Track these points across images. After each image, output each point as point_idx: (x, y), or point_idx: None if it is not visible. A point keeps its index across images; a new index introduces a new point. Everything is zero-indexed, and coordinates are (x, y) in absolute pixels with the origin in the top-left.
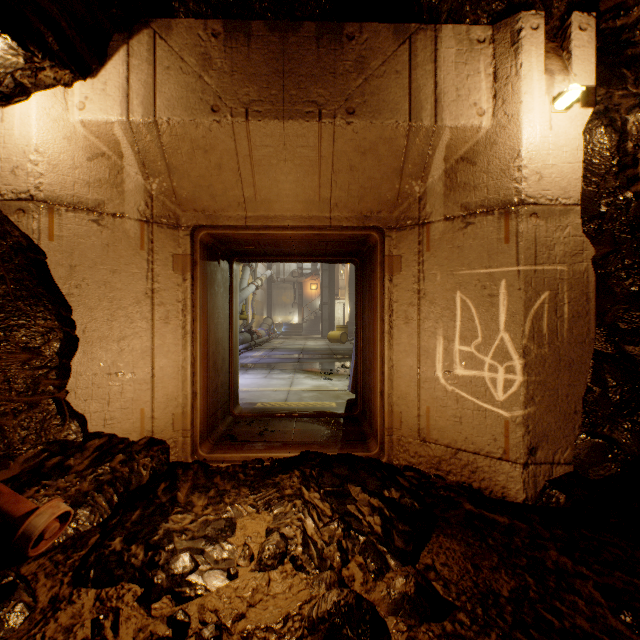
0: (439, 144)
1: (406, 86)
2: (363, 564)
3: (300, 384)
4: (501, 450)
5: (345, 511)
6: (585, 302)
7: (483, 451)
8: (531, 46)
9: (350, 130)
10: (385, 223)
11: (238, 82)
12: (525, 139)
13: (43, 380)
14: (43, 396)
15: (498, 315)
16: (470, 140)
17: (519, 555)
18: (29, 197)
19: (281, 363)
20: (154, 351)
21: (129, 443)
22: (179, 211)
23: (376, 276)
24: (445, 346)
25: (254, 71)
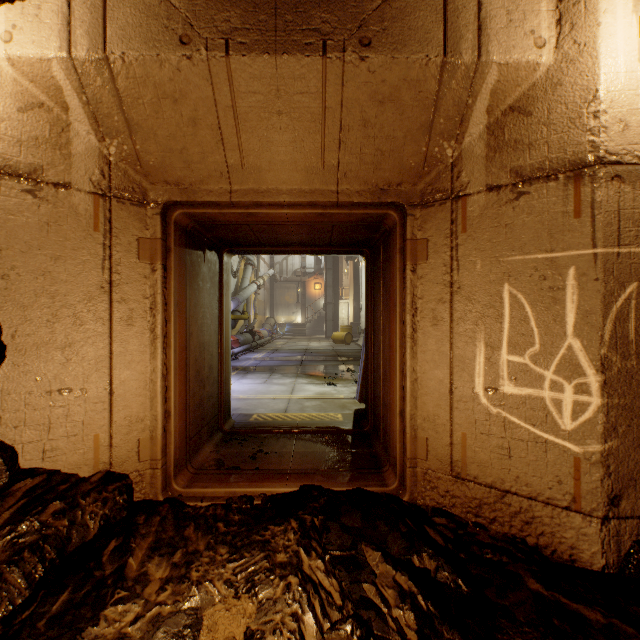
0: (482, 88)
1: (440, 8)
2: None
3: (302, 391)
4: (569, 497)
5: (361, 596)
6: None
7: (542, 496)
8: None
9: (364, 69)
10: (407, 198)
11: (215, 4)
12: (604, 74)
13: None
14: None
15: (564, 315)
16: (524, 82)
17: None
18: None
19: (282, 366)
20: (113, 361)
21: (75, 482)
22: (146, 184)
23: (394, 266)
24: (488, 355)
25: None
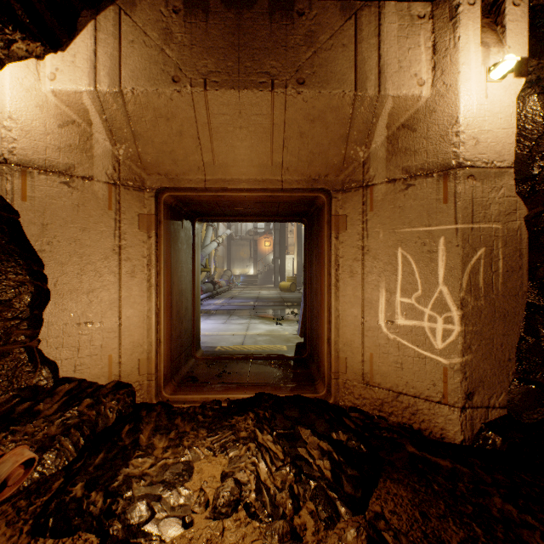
0: (382, 112)
1: (352, 58)
2: (314, 511)
3: (255, 329)
4: (440, 394)
5: (296, 454)
6: (518, 258)
7: (423, 395)
8: (468, 20)
9: (300, 99)
10: (332, 185)
11: (197, 55)
12: (463, 106)
13: (15, 330)
14: (15, 345)
15: (437, 270)
16: (411, 108)
17: (465, 502)
18: (3, 160)
19: (239, 310)
20: (121, 302)
21: (97, 387)
22: (144, 175)
23: (323, 234)
24: (387, 298)
25: (212, 44)
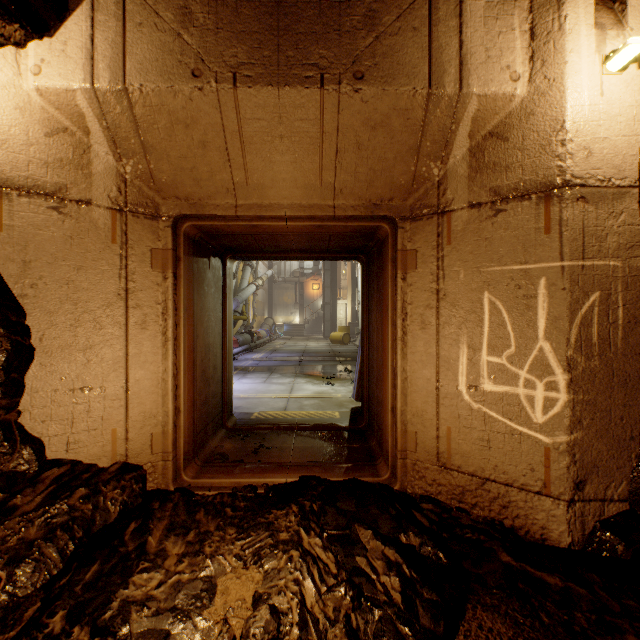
0: (464, 116)
1: (425, 45)
2: None
3: (301, 390)
4: (540, 483)
5: (353, 567)
6: None
7: (517, 483)
8: None
9: (358, 99)
10: (397, 212)
11: (224, 41)
12: (571, 107)
13: None
14: None
15: (536, 320)
16: (501, 111)
17: None
18: None
19: (281, 366)
20: (128, 361)
21: (96, 471)
22: (159, 199)
23: (386, 274)
24: (470, 356)
25: (243, 28)
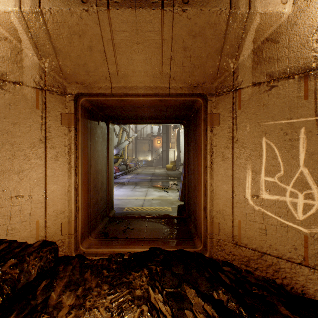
0: (251, 28)
1: None
2: None
3: (151, 195)
4: (301, 257)
5: None
6: None
7: (285, 256)
8: None
9: (185, 17)
10: (207, 91)
11: None
12: None
13: None
14: None
15: (298, 154)
16: (274, 24)
17: None
18: None
19: (141, 182)
20: (46, 180)
21: (25, 247)
22: (65, 83)
23: (200, 128)
24: (253, 177)
25: None
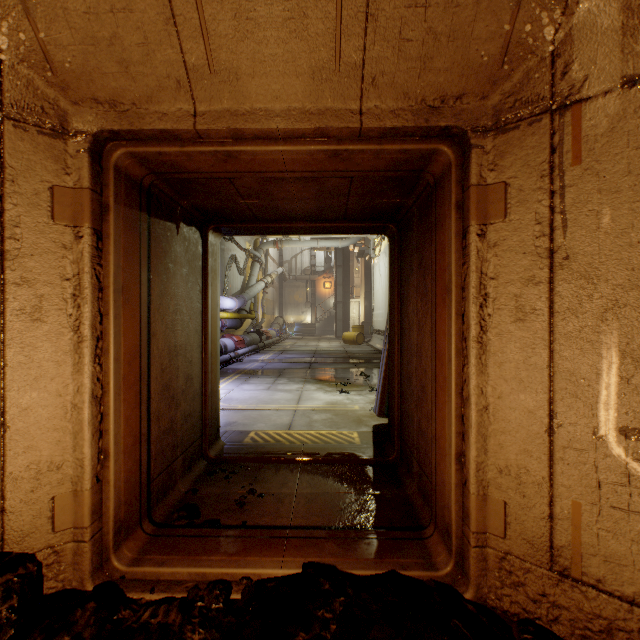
0: None
1: None
2: None
3: (310, 399)
4: None
5: None
6: None
7: None
8: None
9: None
10: (471, 120)
11: None
12: None
13: None
14: None
15: None
16: None
17: None
18: None
19: (289, 369)
20: (6, 377)
21: None
22: (66, 104)
23: (446, 232)
24: (626, 372)
25: None
